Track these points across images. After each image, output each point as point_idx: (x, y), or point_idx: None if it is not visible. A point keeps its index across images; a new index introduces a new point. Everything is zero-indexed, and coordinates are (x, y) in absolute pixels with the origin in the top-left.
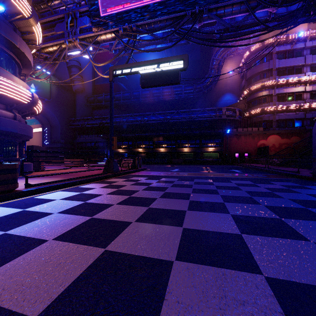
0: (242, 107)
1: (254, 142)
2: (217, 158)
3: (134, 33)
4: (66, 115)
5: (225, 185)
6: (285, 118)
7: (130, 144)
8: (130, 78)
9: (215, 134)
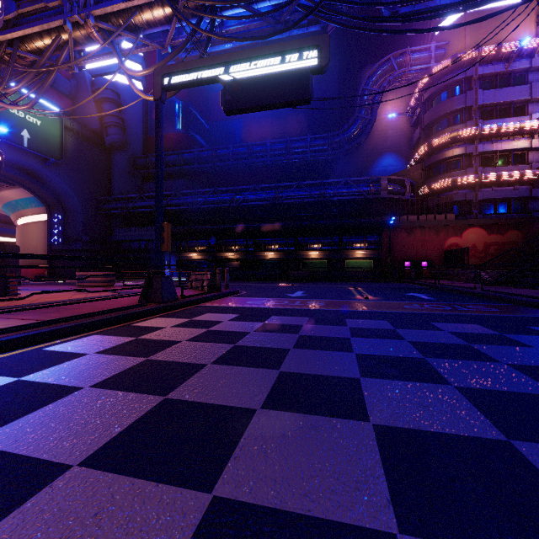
0: (415, 178)
1: (439, 241)
2: (372, 270)
3: (211, 2)
4: (94, 190)
5: (433, 339)
6: (494, 197)
7: (211, 245)
8: (212, 125)
9: (368, 225)
